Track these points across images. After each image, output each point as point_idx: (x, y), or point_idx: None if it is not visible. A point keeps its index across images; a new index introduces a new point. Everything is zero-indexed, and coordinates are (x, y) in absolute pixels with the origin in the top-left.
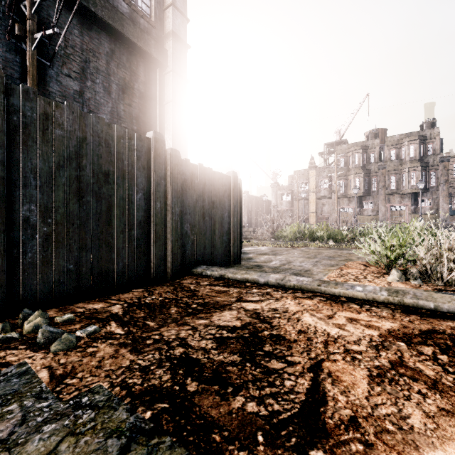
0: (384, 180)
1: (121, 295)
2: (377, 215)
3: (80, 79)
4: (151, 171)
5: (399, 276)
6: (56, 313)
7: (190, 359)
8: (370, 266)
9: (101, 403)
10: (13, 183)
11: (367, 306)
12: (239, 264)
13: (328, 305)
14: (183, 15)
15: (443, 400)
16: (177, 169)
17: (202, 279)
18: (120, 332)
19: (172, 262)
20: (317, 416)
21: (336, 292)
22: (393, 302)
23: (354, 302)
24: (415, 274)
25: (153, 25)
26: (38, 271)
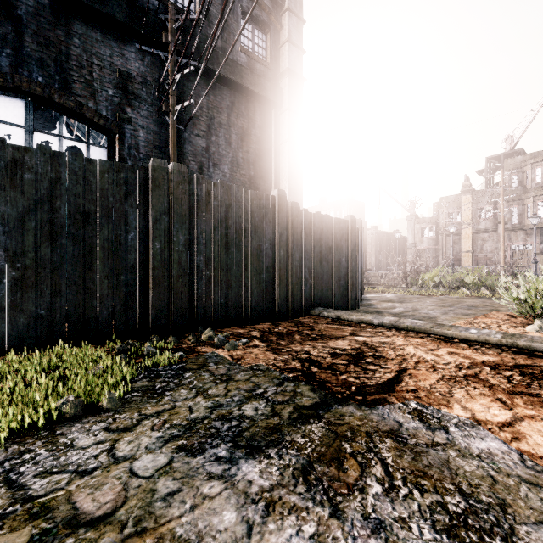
0: None
1: (254, 326)
2: None
3: (207, 136)
4: (276, 224)
5: (539, 326)
6: (216, 333)
7: (313, 360)
8: (517, 317)
9: (264, 369)
10: (192, 242)
11: (478, 346)
12: (358, 309)
13: (436, 343)
14: (299, 48)
15: (489, 391)
16: (297, 220)
17: (320, 319)
18: (262, 345)
19: (293, 303)
20: (391, 386)
21: (449, 334)
22: (506, 344)
23: (466, 343)
24: None
25: (268, 67)
26: (204, 303)
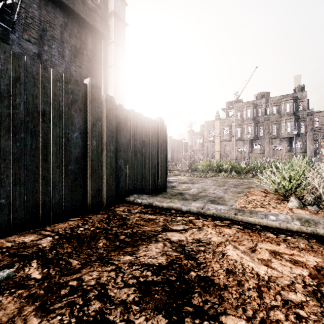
0: (268, 128)
1: (56, 225)
2: (263, 153)
3: (38, 44)
4: (88, 113)
5: (298, 203)
6: None
7: (106, 323)
8: (269, 193)
9: None
10: None
11: (283, 236)
12: (165, 192)
13: (246, 234)
14: None
15: None
16: (112, 112)
17: (134, 206)
18: (37, 276)
19: (107, 192)
20: None
21: (252, 221)
22: (306, 232)
23: (269, 231)
24: (310, 201)
25: (98, 6)
26: None
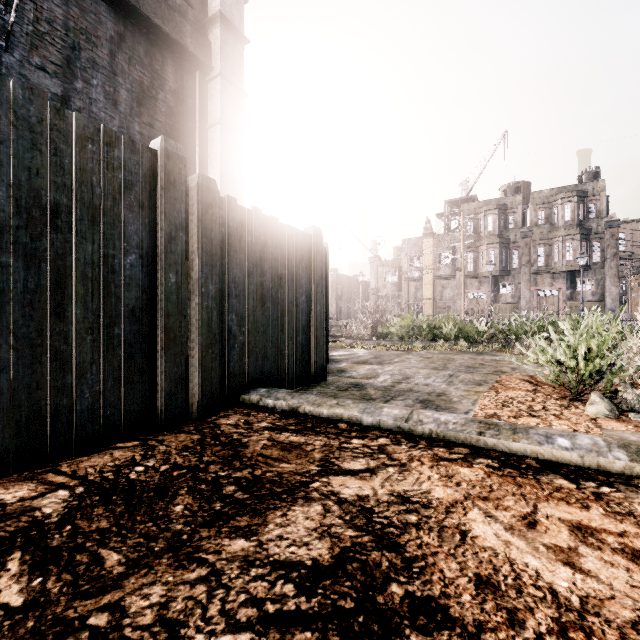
0: (529, 253)
1: (84, 459)
2: (519, 303)
3: (63, 76)
4: (158, 213)
5: (608, 408)
6: None
7: None
8: (541, 385)
9: None
10: None
11: (591, 484)
12: (325, 382)
13: (509, 482)
14: None
15: None
16: (211, 213)
17: (259, 414)
18: (12, 599)
19: (201, 385)
20: None
21: (518, 449)
22: None
23: (558, 472)
24: (632, 402)
25: (189, 3)
26: None
